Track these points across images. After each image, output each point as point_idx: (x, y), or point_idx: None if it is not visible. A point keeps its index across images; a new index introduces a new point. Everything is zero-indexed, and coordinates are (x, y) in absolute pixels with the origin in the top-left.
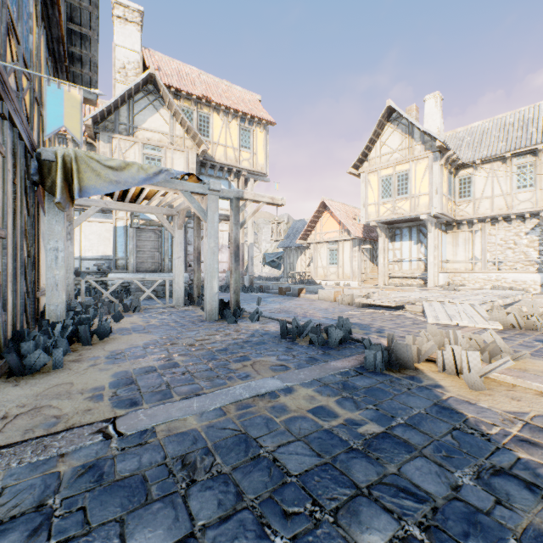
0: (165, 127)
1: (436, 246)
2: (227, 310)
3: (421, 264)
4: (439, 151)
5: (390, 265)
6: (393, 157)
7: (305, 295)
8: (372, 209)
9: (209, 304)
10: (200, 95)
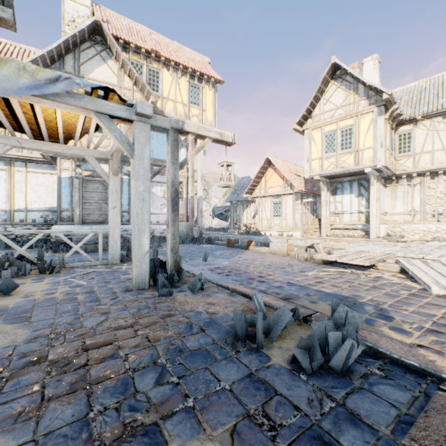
0: (113, 79)
1: (378, 199)
2: (160, 277)
3: (362, 216)
4: (384, 105)
5: (331, 217)
6: (336, 113)
7: (255, 248)
8: (315, 164)
9: (136, 267)
10: (149, 49)
